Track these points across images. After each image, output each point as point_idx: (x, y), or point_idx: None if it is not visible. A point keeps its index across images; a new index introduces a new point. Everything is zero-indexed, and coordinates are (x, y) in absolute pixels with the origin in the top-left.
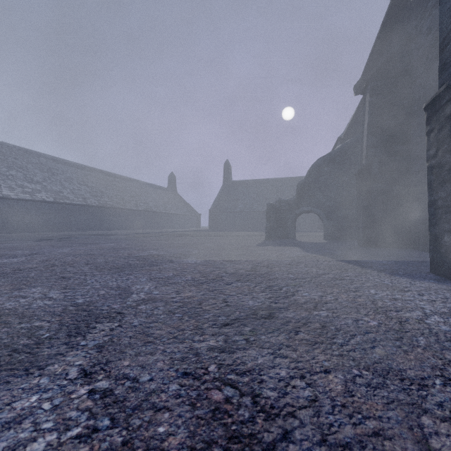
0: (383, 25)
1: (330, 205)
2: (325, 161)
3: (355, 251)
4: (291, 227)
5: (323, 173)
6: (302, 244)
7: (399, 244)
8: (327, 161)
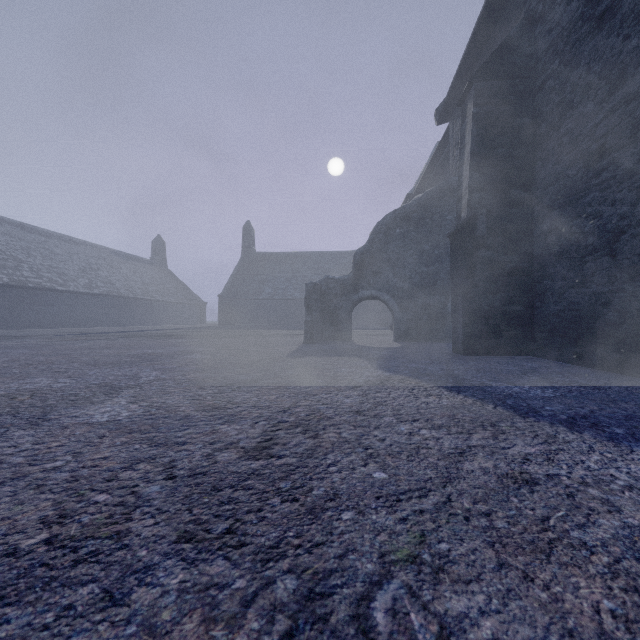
0: (489, 0)
1: (403, 288)
2: (397, 218)
3: (461, 365)
4: (345, 323)
5: (393, 238)
6: (366, 350)
7: (517, 350)
8: (399, 219)
